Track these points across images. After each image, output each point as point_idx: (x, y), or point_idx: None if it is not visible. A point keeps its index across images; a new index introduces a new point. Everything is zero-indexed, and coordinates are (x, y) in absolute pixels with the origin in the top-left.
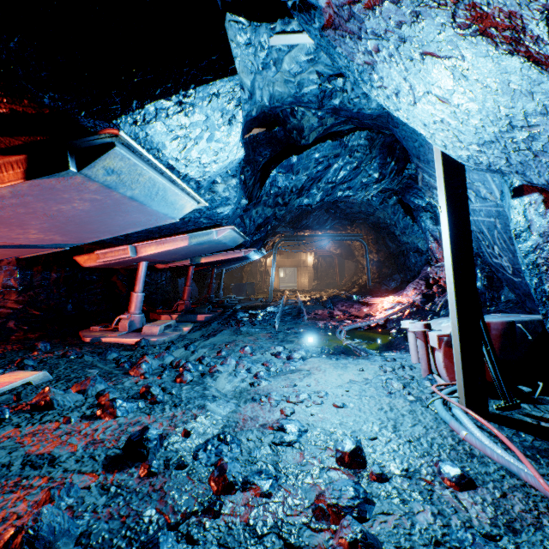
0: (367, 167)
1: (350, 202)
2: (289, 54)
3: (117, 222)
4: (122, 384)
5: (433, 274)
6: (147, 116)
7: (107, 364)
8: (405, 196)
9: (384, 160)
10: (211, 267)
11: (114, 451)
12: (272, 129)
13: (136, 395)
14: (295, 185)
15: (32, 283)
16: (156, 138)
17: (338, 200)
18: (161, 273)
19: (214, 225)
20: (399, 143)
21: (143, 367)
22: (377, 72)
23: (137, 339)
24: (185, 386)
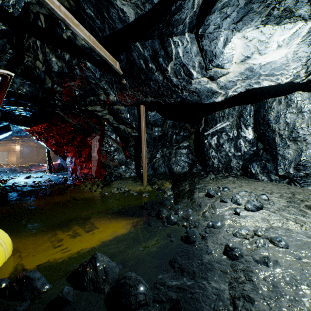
0: None
1: None
2: None
3: None
4: None
5: None
6: None
7: None
8: None
9: None
10: None
11: None
12: None
13: None
14: (16, 130)
15: None
16: None
17: None
18: None
19: None
20: None
21: None
22: None
23: None
24: None
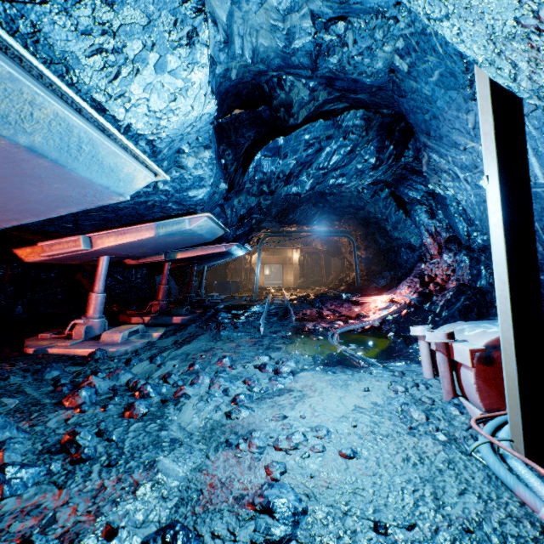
0: (363, 151)
1: (339, 195)
2: None
3: (33, 196)
4: (43, 424)
5: (428, 272)
6: None
7: (41, 387)
8: (398, 187)
9: (382, 144)
10: (190, 263)
11: None
12: (256, 109)
13: (54, 448)
14: (282, 171)
15: None
16: (57, 41)
17: (327, 192)
18: (136, 270)
19: (186, 212)
20: (398, 124)
21: (82, 395)
22: None
23: (92, 349)
24: (135, 424)
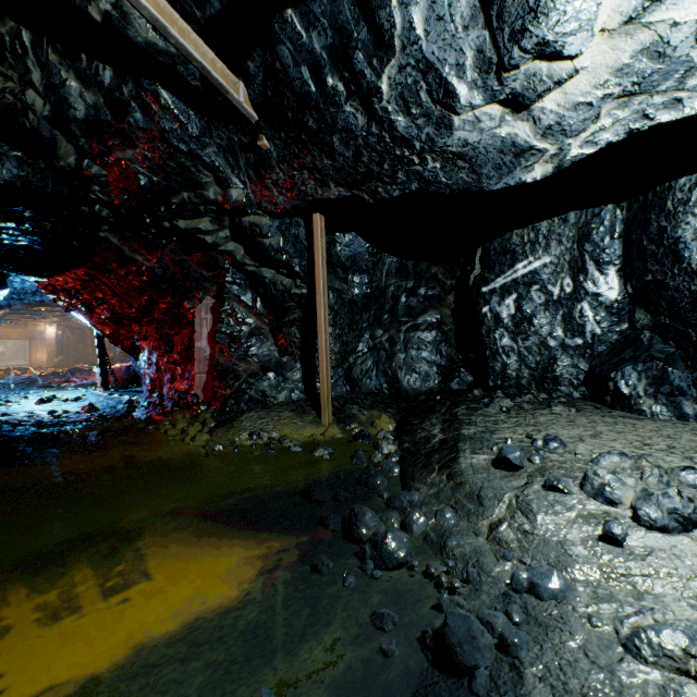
0: None
1: None
2: None
3: None
4: None
5: None
6: None
7: None
8: None
9: None
10: None
11: None
12: None
13: None
14: (31, 289)
15: None
16: None
17: None
18: None
19: None
20: None
21: None
22: None
23: None
24: None
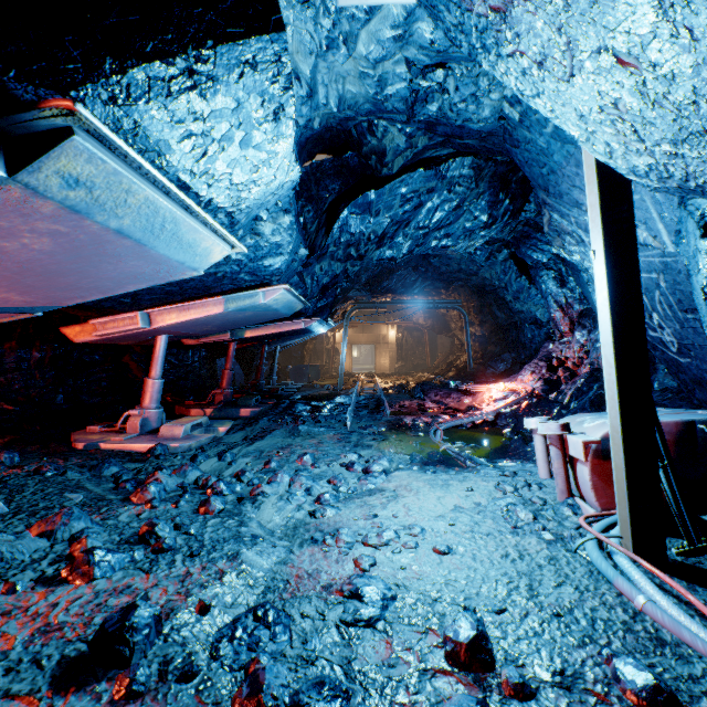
0: (472, 207)
1: (446, 258)
2: (367, 28)
3: (107, 273)
4: (115, 518)
5: (557, 353)
6: (132, 89)
7: (101, 483)
8: (520, 248)
9: (496, 197)
10: (260, 343)
11: (77, 647)
12: (342, 155)
13: (133, 538)
14: (374, 231)
15: (2, 365)
16: (153, 132)
17: (430, 254)
18: (193, 351)
19: (260, 283)
20: (515, 174)
21: (151, 490)
22: (511, 25)
23: (151, 444)
24: (212, 520)
